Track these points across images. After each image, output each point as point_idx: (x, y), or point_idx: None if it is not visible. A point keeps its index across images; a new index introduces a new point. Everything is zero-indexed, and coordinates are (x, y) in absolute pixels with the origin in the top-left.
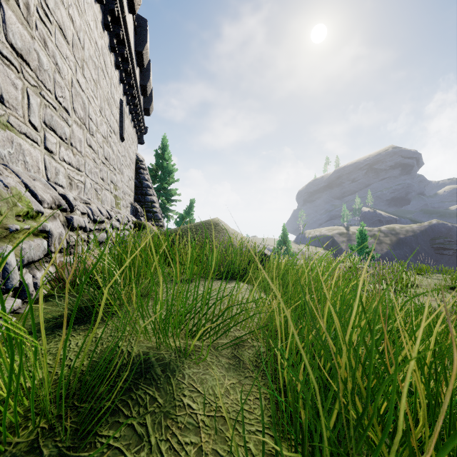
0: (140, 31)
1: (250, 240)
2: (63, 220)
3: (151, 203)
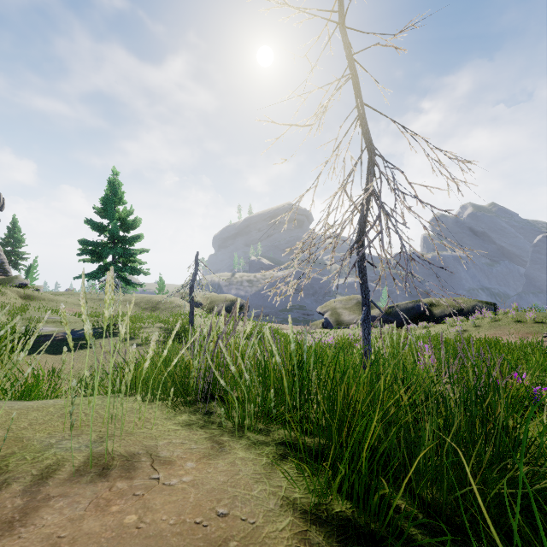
0: None
1: (23, 280)
2: None
3: (3, 263)
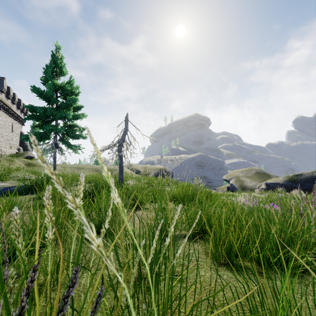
0: (19, 102)
1: (30, 154)
2: (1, 151)
3: (26, 146)
